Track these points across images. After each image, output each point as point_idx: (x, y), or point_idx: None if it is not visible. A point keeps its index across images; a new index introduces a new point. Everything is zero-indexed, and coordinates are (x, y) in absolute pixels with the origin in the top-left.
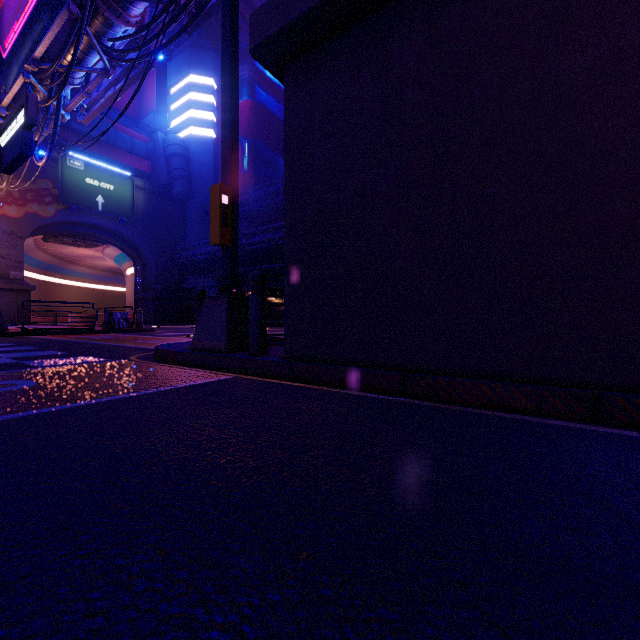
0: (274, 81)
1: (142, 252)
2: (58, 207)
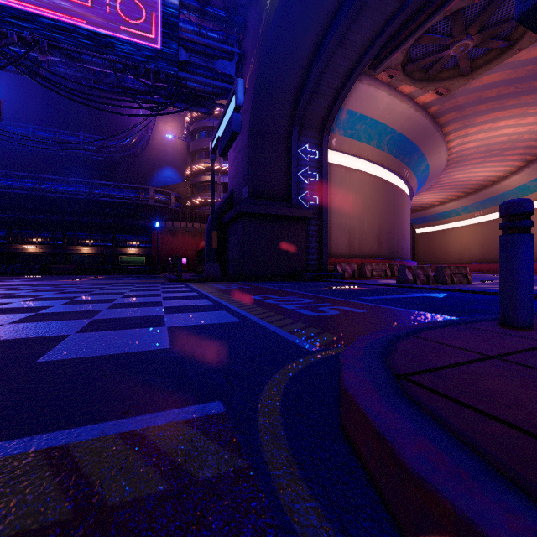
0: None
1: None
2: None
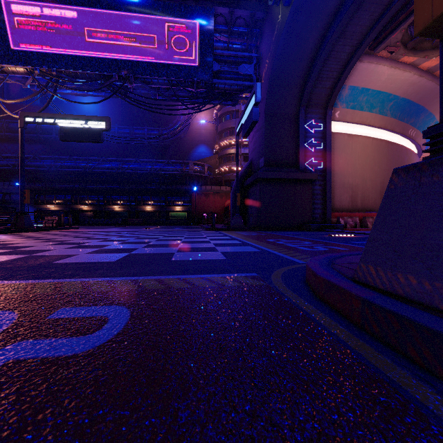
0: None
1: None
2: None
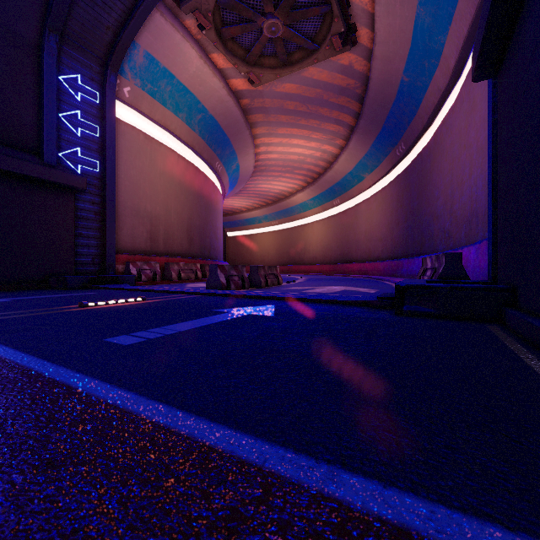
0: None
1: None
2: None
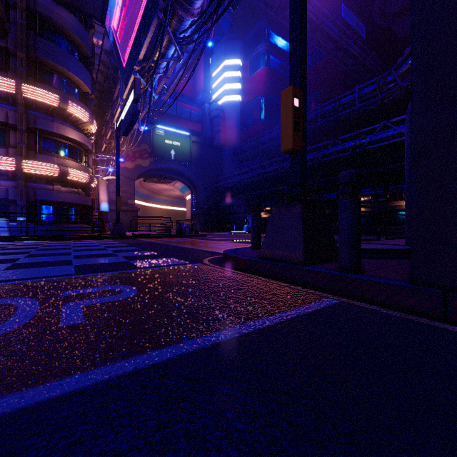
0: (283, 49)
1: (196, 184)
2: (151, 160)
